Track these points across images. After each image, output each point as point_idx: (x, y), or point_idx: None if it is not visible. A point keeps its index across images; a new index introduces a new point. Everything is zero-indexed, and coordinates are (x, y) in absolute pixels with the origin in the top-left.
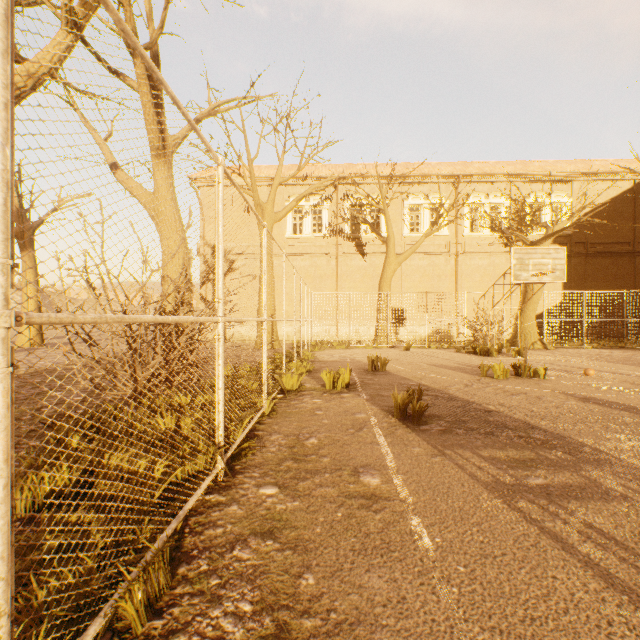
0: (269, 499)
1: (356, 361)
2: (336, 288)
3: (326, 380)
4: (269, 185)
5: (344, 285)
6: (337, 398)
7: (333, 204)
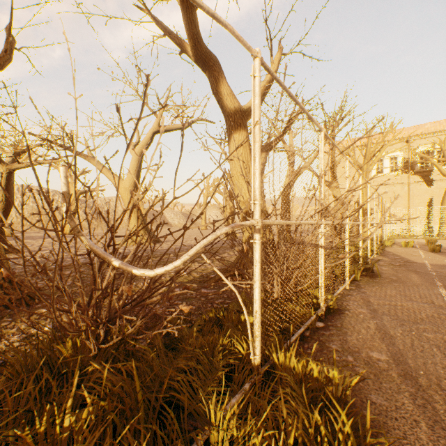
0: (391, 254)
1: (419, 242)
2: (408, 204)
3: (402, 244)
4: (360, 149)
5: (414, 201)
6: (407, 248)
7: (405, 153)
